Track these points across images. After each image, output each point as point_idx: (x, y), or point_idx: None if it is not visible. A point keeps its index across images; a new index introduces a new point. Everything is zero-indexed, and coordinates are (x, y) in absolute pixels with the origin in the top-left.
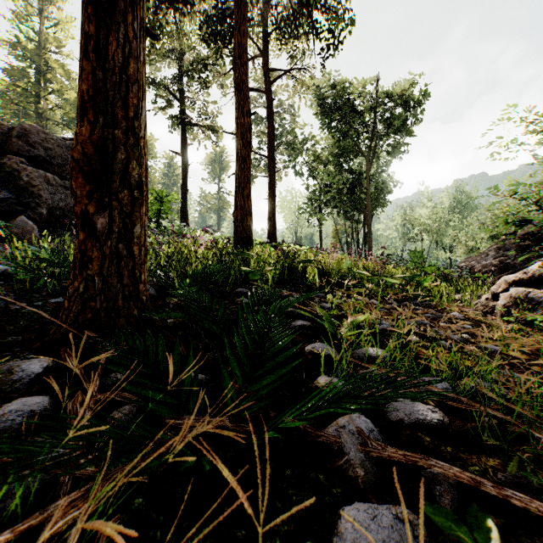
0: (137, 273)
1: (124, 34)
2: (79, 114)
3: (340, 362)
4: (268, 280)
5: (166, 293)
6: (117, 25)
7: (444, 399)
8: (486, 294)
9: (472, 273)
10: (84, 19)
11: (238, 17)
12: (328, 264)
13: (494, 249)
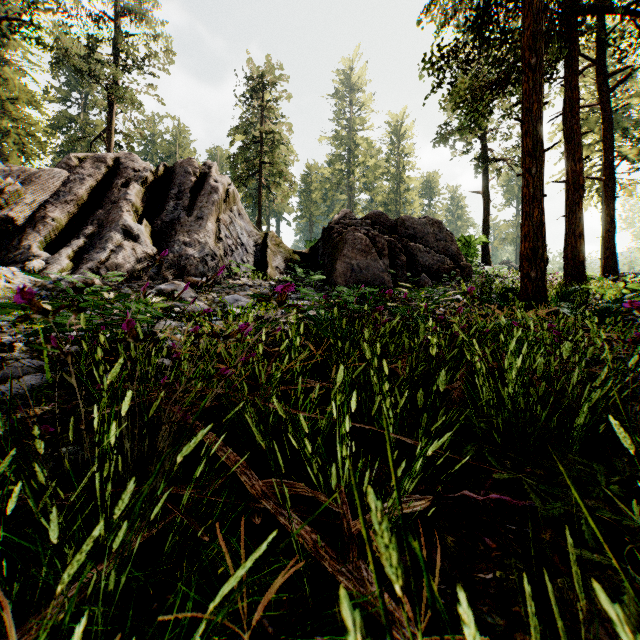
0: (546, 292)
1: (540, 208)
2: (523, 240)
3: None
4: None
5: None
6: (538, 205)
7: None
8: None
9: None
10: (524, 206)
11: (568, 74)
12: None
13: None
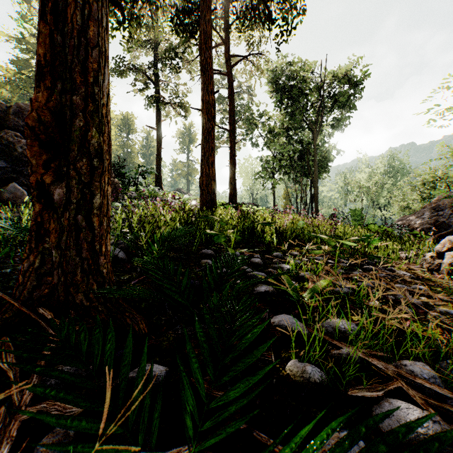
0: (96, 246)
1: None
2: (36, 80)
3: (309, 339)
4: (230, 239)
5: (136, 256)
6: None
7: (433, 392)
8: (430, 252)
9: (409, 230)
10: None
11: (204, 8)
12: (284, 224)
13: (428, 209)
